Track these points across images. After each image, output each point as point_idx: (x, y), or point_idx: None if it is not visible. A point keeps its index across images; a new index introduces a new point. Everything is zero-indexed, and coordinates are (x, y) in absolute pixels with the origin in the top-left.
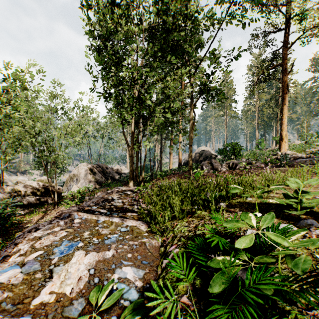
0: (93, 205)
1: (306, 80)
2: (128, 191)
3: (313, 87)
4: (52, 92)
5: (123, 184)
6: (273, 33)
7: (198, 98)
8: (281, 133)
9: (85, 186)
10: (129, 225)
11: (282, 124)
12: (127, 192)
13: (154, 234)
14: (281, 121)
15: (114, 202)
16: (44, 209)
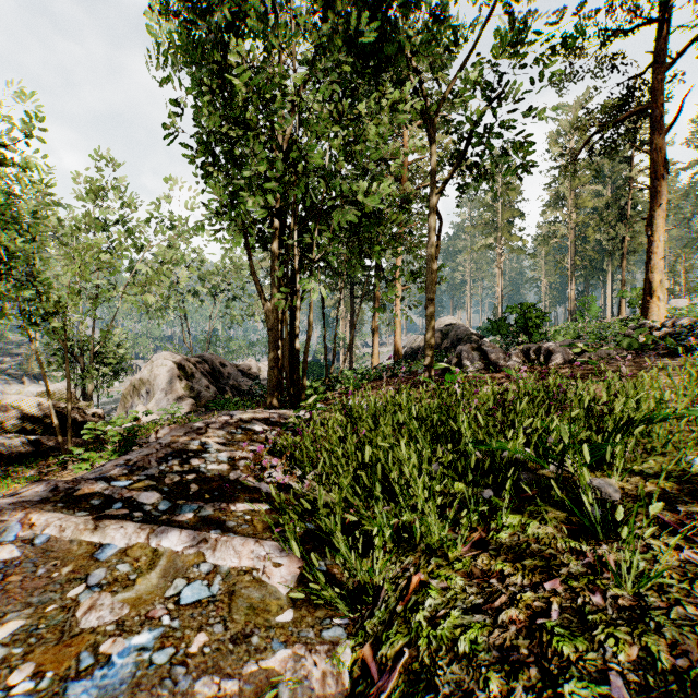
0: (121, 473)
1: (683, 168)
2: (257, 424)
3: (697, 183)
4: (89, 182)
5: (260, 402)
6: (626, 33)
7: (452, 173)
8: (648, 277)
9: (164, 409)
10: (225, 567)
11: (651, 256)
12: (255, 427)
13: (322, 609)
14: (648, 247)
15: (202, 459)
16: (35, 470)
